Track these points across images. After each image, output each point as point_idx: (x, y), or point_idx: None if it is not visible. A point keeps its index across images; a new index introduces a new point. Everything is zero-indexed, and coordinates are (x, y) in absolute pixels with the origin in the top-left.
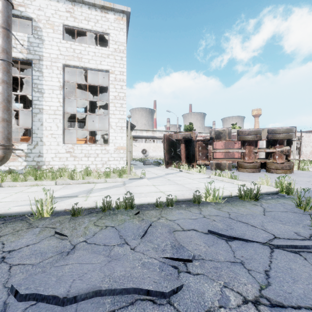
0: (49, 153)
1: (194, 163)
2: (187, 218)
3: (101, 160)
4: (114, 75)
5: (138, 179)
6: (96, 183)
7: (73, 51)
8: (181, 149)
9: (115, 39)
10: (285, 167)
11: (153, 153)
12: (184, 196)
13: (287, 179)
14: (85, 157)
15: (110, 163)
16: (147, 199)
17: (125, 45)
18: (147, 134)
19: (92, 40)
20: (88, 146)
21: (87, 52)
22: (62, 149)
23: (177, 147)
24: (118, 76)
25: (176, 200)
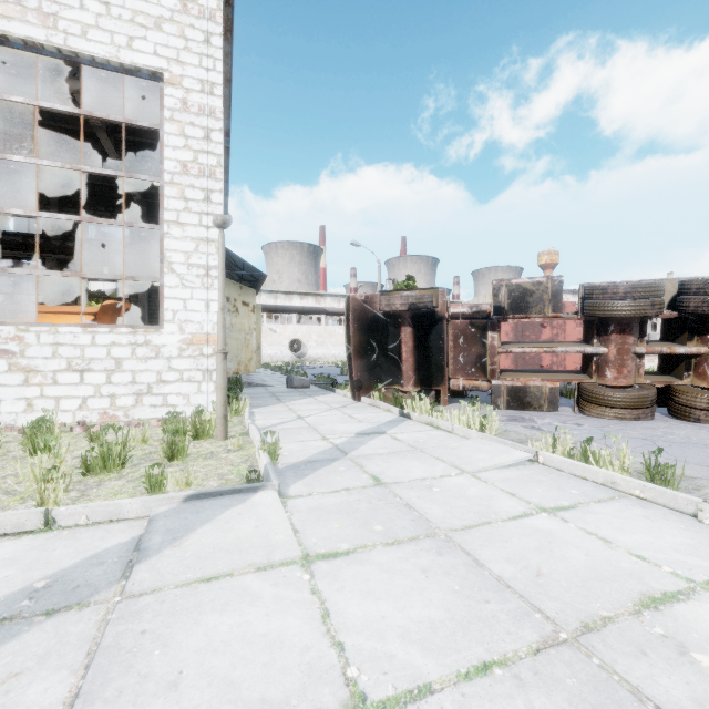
0: None
1: (441, 385)
2: None
3: (131, 382)
4: (180, 91)
5: (235, 492)
6: None
7: None
8: (402, 344)
9: None
10: None
11: (317, 350)
12: None
13: None
14: (70, 371)
15: (167, 391)
16: None
17: None
18: (303, 304)
19: None
20: (82, 334)
21: (80, 1)
22: None
23: (390, 338)
24: (196, 97)
25: None
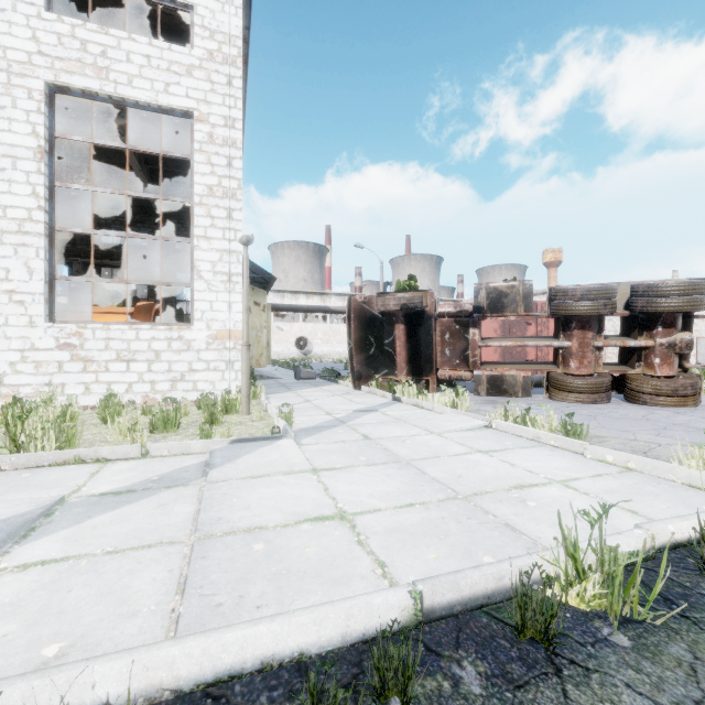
0: (3, 349)
1: (430, 375)
2: None
3: (167, 370)
4: (207, 126)
5: (265, 439)
6: (109, 462)
7: (82, 49)
8: (396, 340)
9: (210, 23)
10: (683, 390)
11: (323, 348)
12: (457, 585)
13: None
14: (119, 361)
15: (197, 378)
16: (257, 636)
17: (240, 44)
18: (309, 303)
19: (151, 35)
20: (128, 331)
21: (127, 55)
22: (45, 339)
23: (385, 334)
24: (220, 131)
25: (421, 615)
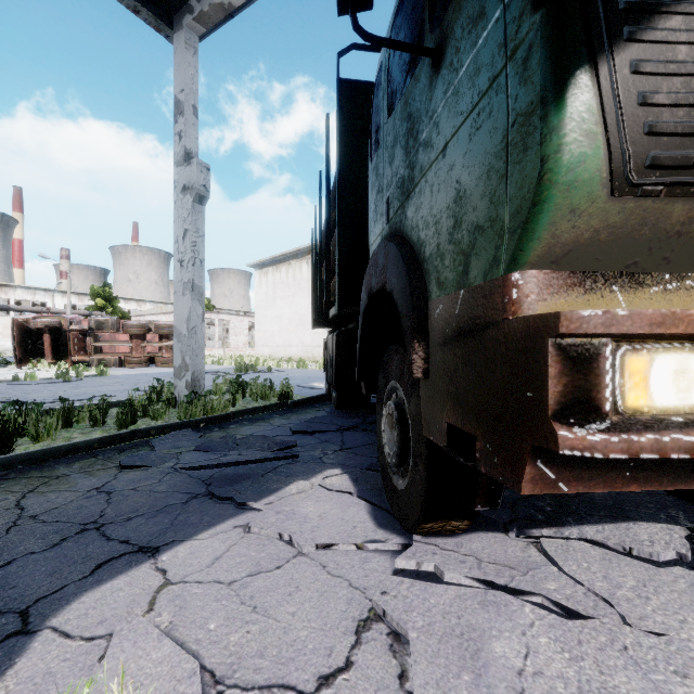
0: None
1: (67, 359)
2: (1, 384)
3: None
4: None
5: None
6: None
7: None
8: (45, 342)
9: None
10: (168, 361)
11: (4, 342)
12: (6, 378)
13: (150, 370)
14: None
15: None
16: None
17: None
18: None
19: None
20: None
21: None
22: None
23: (39, 339)
24: None
25: None
